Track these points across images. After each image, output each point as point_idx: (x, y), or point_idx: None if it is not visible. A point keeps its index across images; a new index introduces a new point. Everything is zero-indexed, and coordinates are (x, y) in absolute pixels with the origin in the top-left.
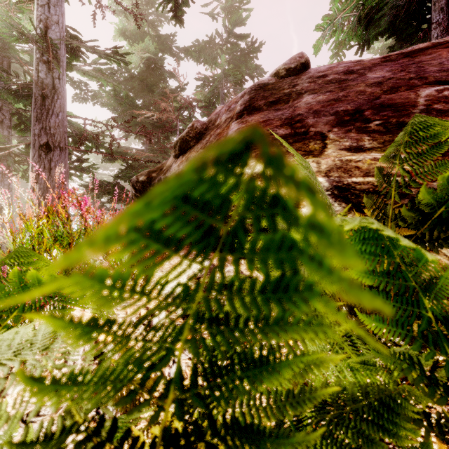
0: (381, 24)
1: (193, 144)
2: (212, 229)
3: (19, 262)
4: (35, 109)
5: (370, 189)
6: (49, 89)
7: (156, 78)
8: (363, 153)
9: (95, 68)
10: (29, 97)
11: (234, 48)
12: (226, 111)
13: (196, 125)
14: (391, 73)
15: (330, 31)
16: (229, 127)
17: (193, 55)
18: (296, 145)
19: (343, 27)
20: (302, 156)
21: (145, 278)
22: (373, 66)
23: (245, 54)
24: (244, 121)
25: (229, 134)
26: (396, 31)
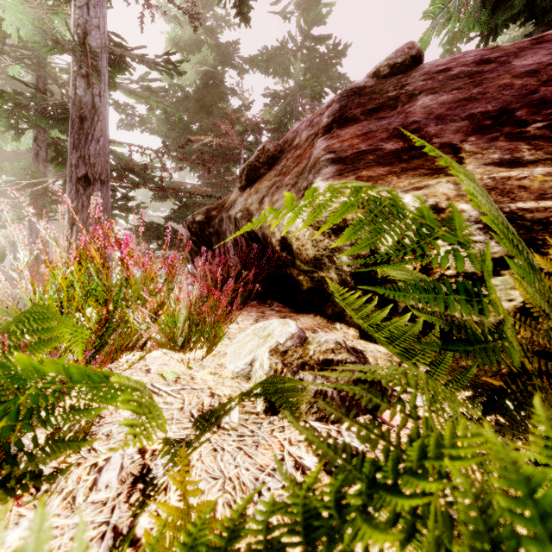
0: (515, 4)
1: (265, 172)
2: (293, 280)
3: (29, 327)
4: (72, 133)
5: (550, 218)
6: (88, 109)
7: (214, 96)
8: (522, 169)
9: (142, 86)
10: (65, 121)
11: (312, 54)
12: (308, 127)
13: (267, 147)
14: (551, 57)
15: (442, 18)
16: (313, 146)
17: (261, 66)
18: (414, 162)
19: (459, 14)
20: (429, 176)
21: (208, 349)
22: (520, 51)
23: (326, 60)
24: (335, 136)
25: (314, 153)
26: (534, 14)
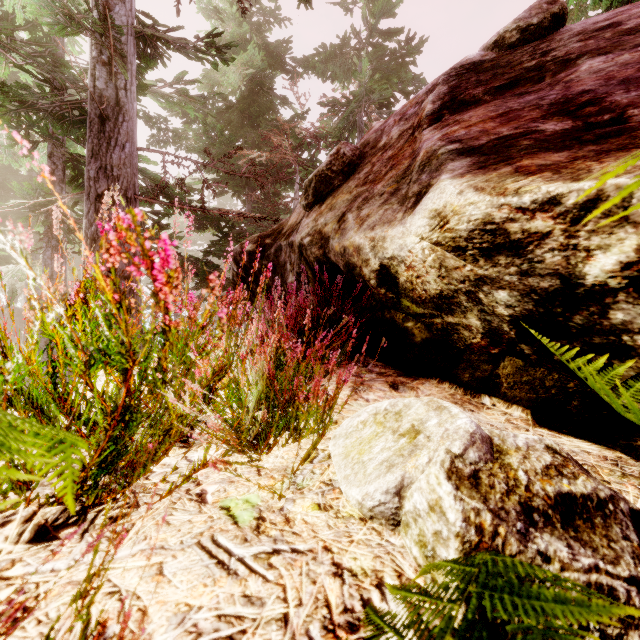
0: None
1: (339, 184)
2: (397, 328)
3: None
4: (90, 137)
5: None
6: (111, 106)
7: (262, 106)
8: None
9: (178, 90)
10: (82, 125)
11: (380, 51)
12: (399, 122)
13: (343, 151)
14: None
15: None
16: (414, 140)
17: (317, 68)
18: (612, 142)
19: None
20: None
21: (308, 455)
22: None
23: (397, 58)
24: (452, 123)
25: (424, 147)
26: None
